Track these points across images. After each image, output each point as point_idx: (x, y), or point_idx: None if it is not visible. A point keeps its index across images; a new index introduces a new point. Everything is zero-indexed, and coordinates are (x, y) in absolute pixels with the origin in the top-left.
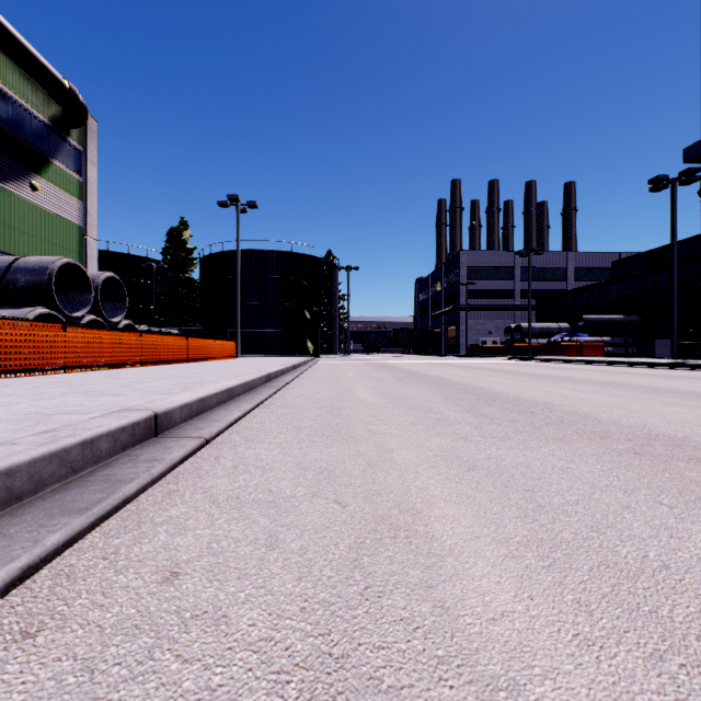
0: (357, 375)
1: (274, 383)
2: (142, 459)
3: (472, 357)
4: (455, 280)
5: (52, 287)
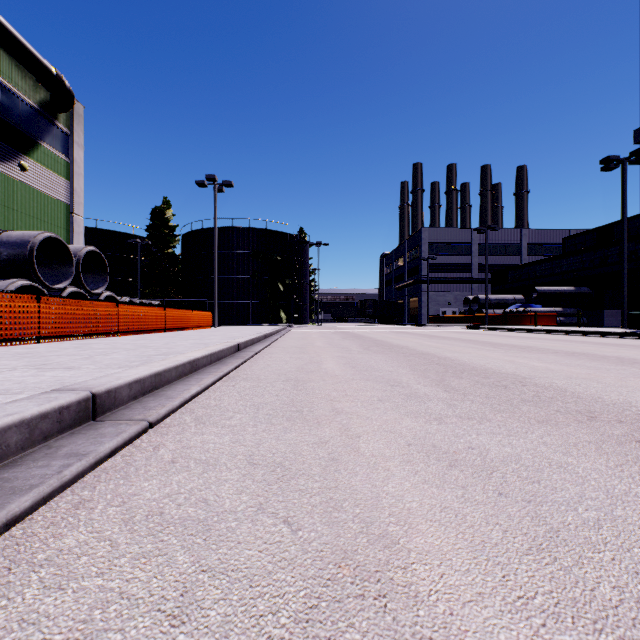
0: (325, 344)
1: (243, 353)
2: (62, 453)
3: (433, 326)
4: (417, 255)
5: (33, 260)
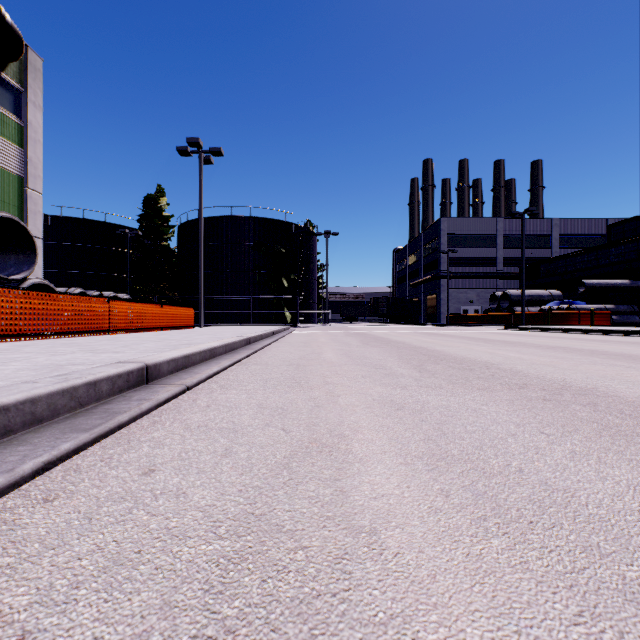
0: (340, 355)
1: (140, 394)
2: None
3: (459, 326)
4: (434, 249)
5: None
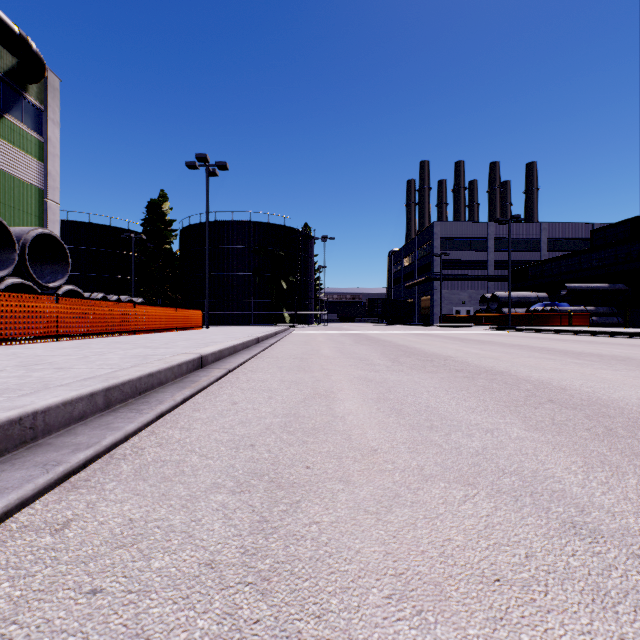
0: (335, 351)
1: (203, 373)
2: None
3: (449, 327)
4: (428, 252)
5: None
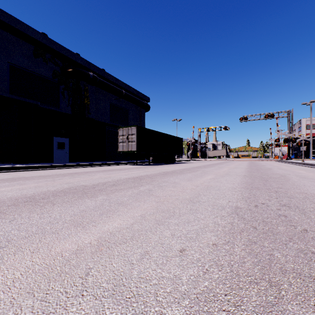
0: None
1: None
2: None
3: None
4: None
5: None
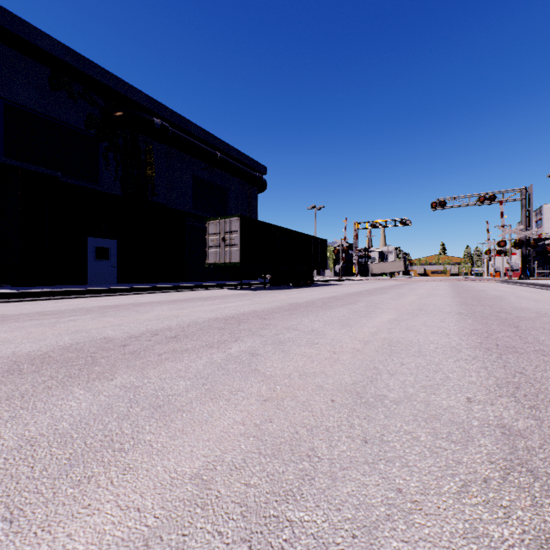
0: None
1: None
2: None
3: None
4: None
5: None
